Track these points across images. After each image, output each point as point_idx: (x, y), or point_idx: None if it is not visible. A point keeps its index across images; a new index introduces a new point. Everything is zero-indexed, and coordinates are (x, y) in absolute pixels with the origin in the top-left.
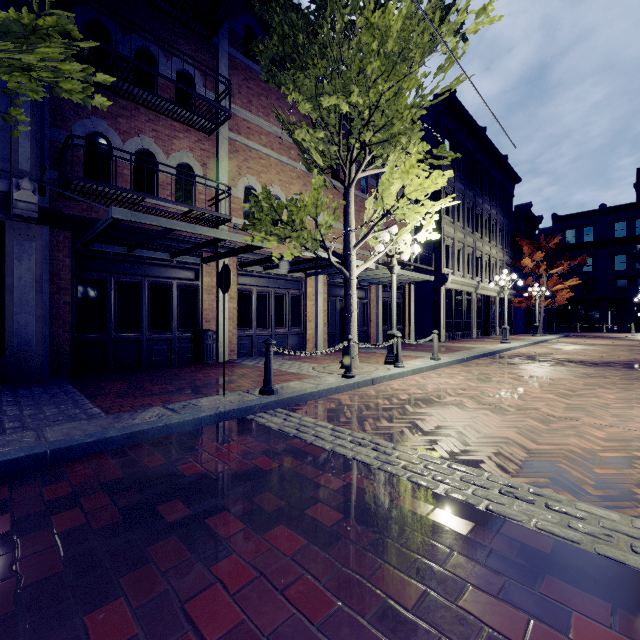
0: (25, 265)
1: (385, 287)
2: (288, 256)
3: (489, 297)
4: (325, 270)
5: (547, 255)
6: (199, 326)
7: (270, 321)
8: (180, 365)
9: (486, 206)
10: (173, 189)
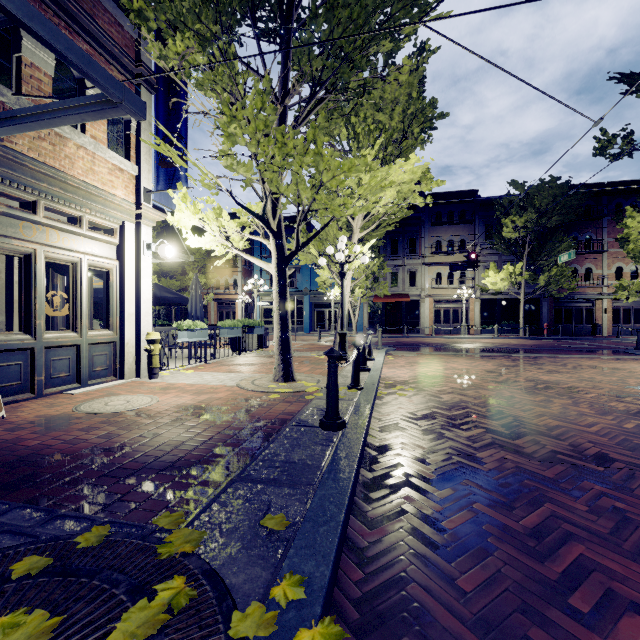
0: (545, 307)
1: None
2: (630, 301)
3: None
4: None
5: None
6: (593, 322)
7: (630, 321)
8: (586, 335)
9: None
10: (583, 277)
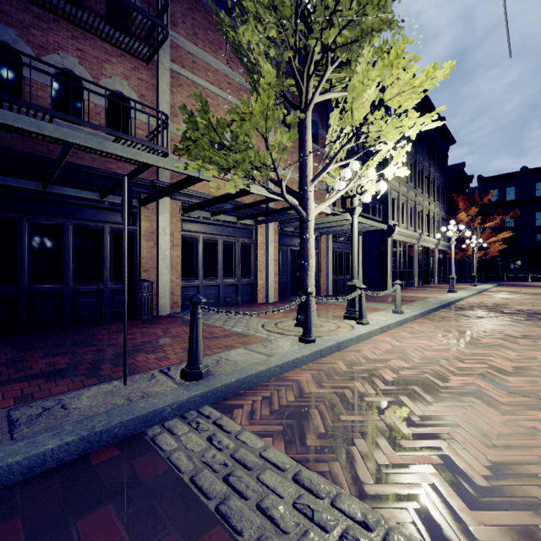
0: None
1: (335, 237)
2: (231, 188)
3: (428, 249)
4: (276, 217)
5: (479, 210)
6: (136, 276)
7: (218, 270)
8: (112, 320)
9: (426, 164)
10: (103, 120)
